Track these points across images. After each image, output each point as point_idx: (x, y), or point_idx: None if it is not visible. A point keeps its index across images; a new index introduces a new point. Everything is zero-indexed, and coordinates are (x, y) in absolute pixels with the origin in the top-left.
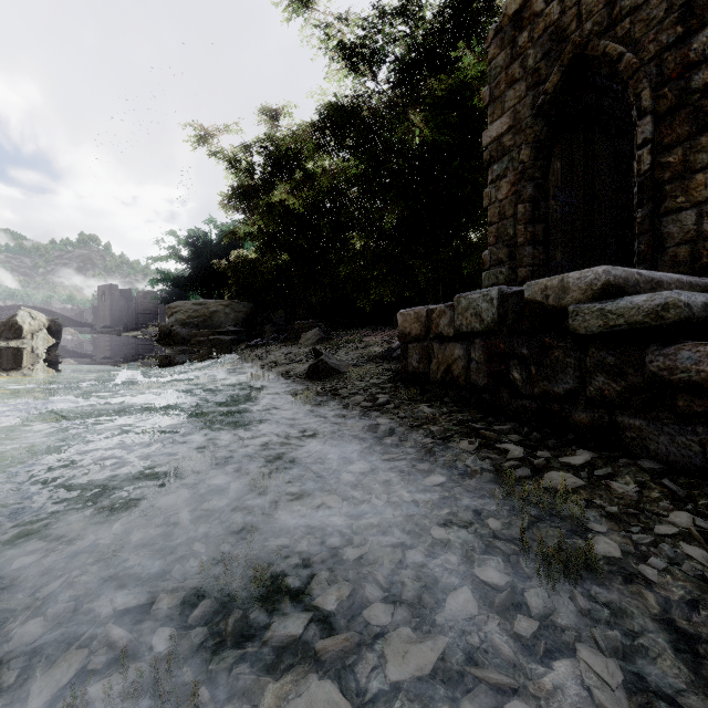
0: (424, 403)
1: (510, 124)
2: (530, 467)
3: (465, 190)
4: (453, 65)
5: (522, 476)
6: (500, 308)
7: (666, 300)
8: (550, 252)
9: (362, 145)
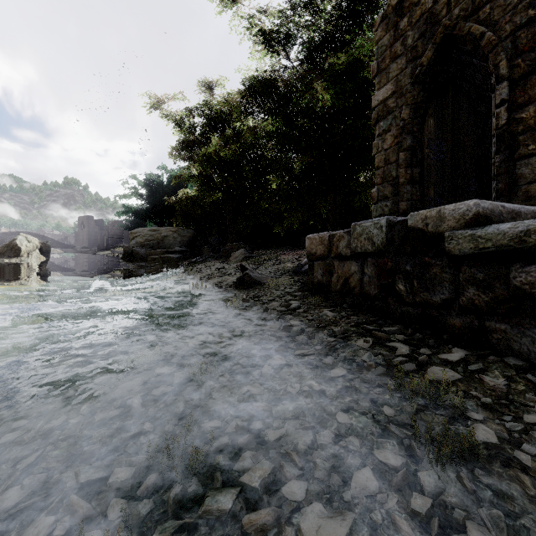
0: (327, 308)
1: (393, 90)
2: (415, 362)
3: (357, 143)
4: (347, 46)
5: (409, 370)
6: (388, 233)
7: (528, 227)
8: (425, 190)
9: (277, 108)
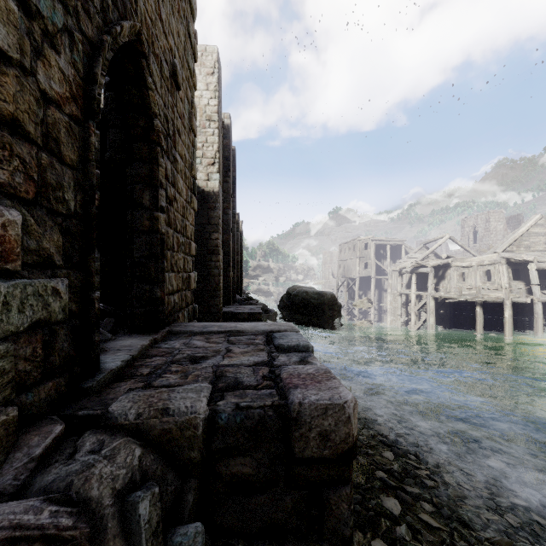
0: None
1: None
2: None
3: None
4: None
5: None
6: None
7: None
8: None
9: None
